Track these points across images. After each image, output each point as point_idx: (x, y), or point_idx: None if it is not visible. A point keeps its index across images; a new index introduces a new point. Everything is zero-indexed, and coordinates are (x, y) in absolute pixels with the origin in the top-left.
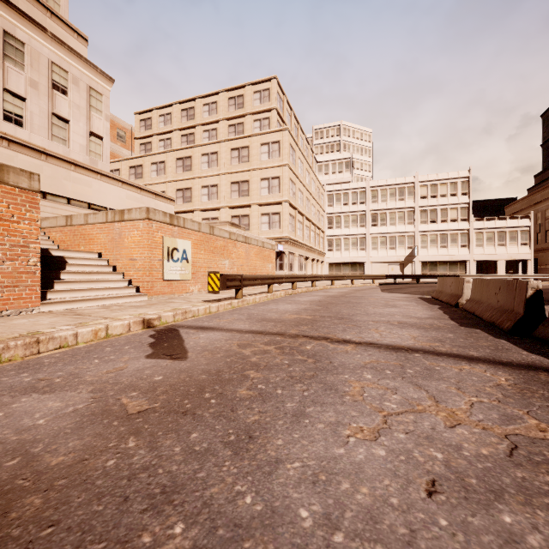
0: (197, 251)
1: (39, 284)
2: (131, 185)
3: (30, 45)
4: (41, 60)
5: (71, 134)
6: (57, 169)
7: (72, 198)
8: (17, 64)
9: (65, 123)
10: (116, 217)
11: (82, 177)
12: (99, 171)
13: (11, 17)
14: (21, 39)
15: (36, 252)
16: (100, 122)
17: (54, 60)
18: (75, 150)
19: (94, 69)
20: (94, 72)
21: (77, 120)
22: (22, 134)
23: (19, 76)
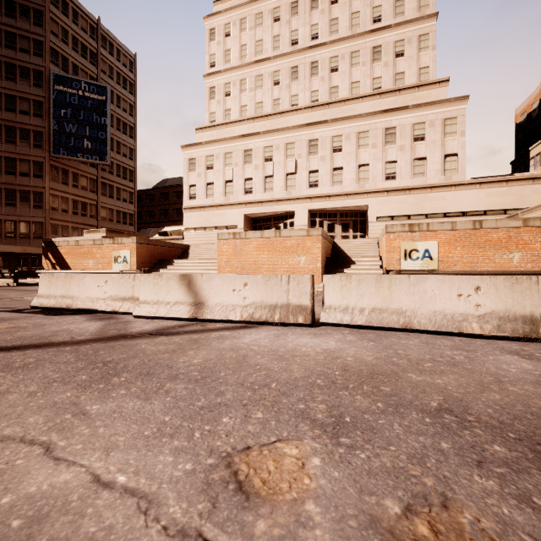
0: (449, 249)
1: (321, 274)
2: (492, 182)
3: (399, 124)
4: (406, 129)
5: (428, 166)
6: (417, 196)
7: (429, 213)
8: (392, 143)
9: (424, 161)
10: (383, 233)
11: (437, 194)
12: (452, 184)
13: (388, 117)
14: (394, 125)
15: (320, 261)
16: (454, 141)
17: (415, 121)
18: (431, 176)
19: (447, 102)
20: (448, 104)
21: (433, 153)
22: (395, 183)
23: (392, 150)
